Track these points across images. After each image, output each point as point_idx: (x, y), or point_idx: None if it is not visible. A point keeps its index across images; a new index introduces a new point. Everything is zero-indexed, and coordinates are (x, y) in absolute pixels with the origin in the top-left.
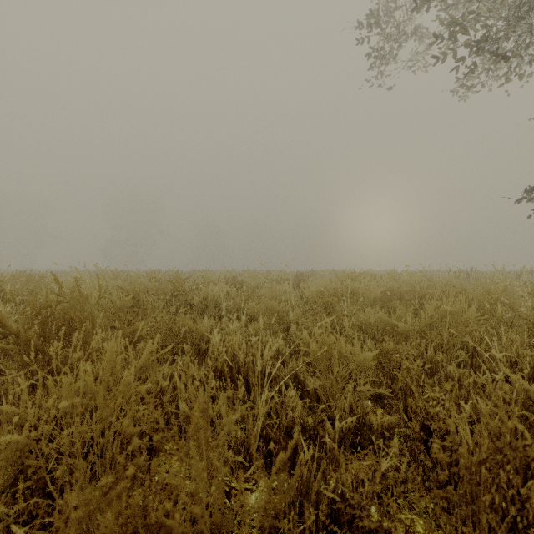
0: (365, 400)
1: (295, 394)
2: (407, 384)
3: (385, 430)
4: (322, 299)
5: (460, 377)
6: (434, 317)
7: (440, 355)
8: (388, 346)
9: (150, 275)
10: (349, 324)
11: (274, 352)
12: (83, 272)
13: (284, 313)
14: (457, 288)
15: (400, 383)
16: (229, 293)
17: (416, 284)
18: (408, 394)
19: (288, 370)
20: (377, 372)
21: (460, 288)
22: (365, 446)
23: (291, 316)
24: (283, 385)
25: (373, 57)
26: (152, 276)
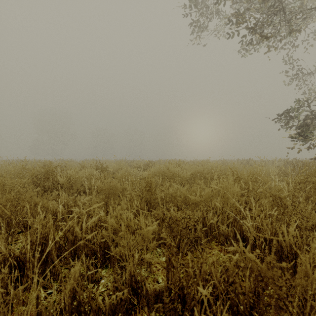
0: (161, 256)
1: (97, 260)
2: (170, 257)
3: (157, 293)
4: (144, 180)
5: (229, 234)
6: (213, 192)
7: (214, 220)
8: (176, 216)
9: (43, 163)
10: (159, 198)
11: (96, 222)
12: (8, 161)
13: (121, 189)
14: (233, 171)
15: (166, 256)
16: (94, 175)
17: (212, 168)
18: (170, 266)
19: (98, 238)
20: (170, 235)
21: (235, 171)
22: (144, 306)
23: (128, 191)
24: (84, 254)
25: (194, 31)
26: (45, 164)
